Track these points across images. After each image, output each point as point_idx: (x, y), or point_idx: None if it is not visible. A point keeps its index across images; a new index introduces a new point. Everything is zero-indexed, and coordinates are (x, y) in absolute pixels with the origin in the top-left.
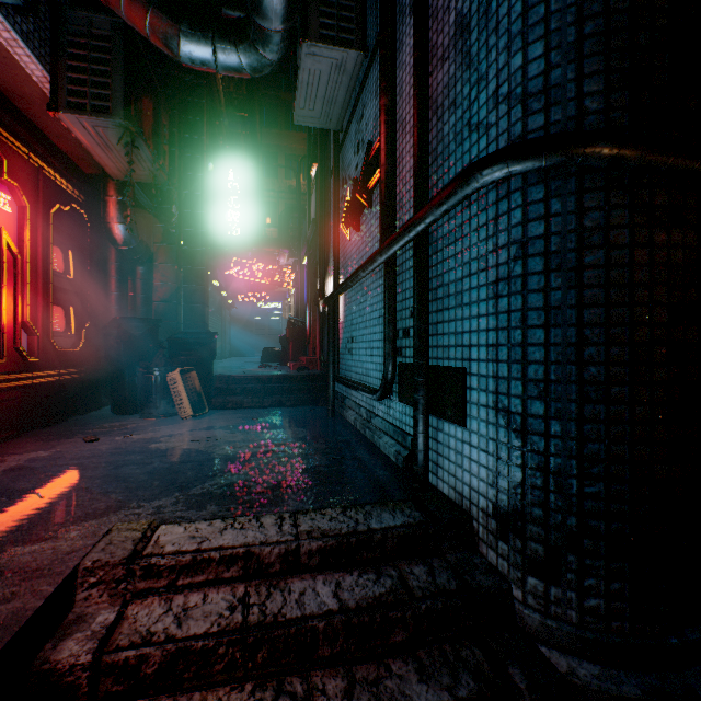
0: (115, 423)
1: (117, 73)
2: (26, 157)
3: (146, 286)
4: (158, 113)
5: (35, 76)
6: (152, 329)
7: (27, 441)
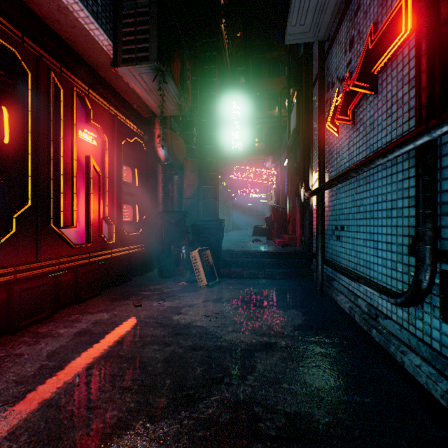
0: (157, 286)
1: (153, 29)
2: (107, 109)
3: (179, 188)
4: (183, 60)
5: (104, 46)
6: (182, 218)
7: (103, 300)
